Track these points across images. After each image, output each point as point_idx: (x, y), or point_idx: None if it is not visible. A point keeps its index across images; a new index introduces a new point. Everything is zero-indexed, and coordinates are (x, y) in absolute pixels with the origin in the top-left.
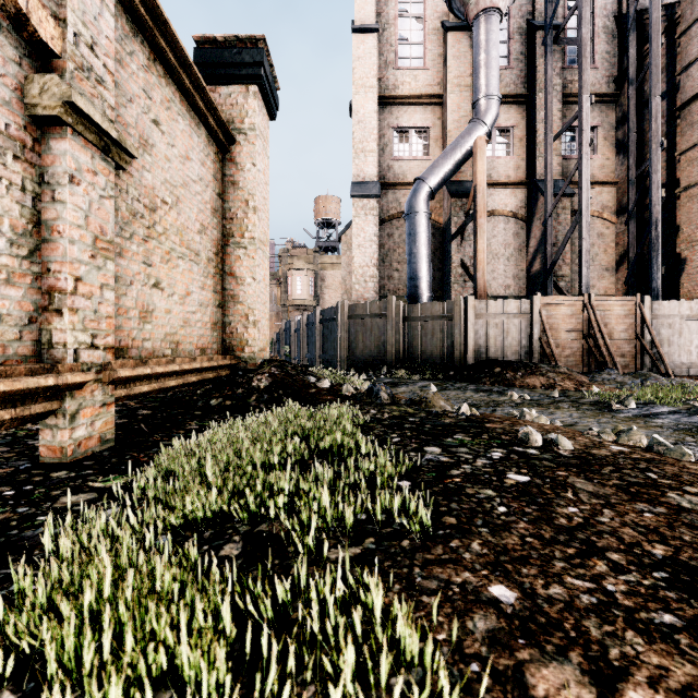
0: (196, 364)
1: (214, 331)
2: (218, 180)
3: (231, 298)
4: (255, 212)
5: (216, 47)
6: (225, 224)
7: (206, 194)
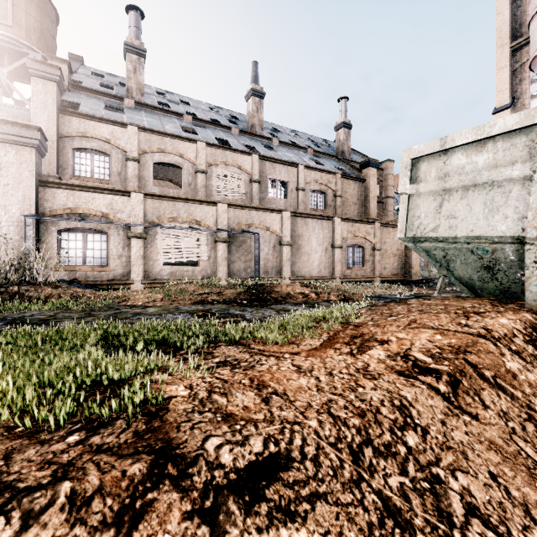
0: (393, 276)
1: (401, 269)
2: None
3: (406, 261)
4: None
5: None
6: (404, 245)
7: (398, 241)
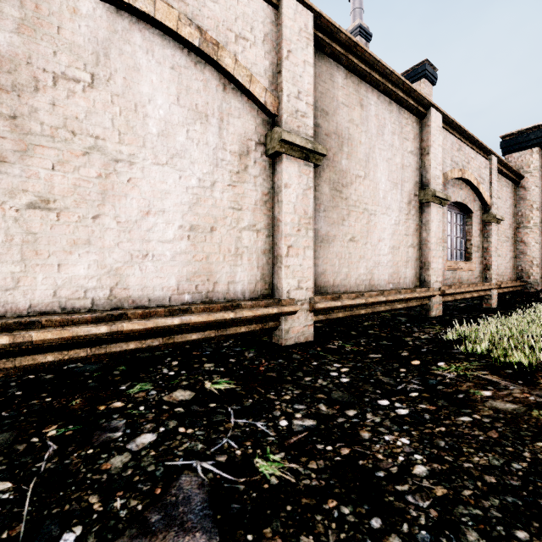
0: (514, 284)
1: (513, 269)
2: (514, 199)
3: (521, 253)
4: (537, 209)
5: (512, 137)
6: (517, 218)
7: (510, 210)
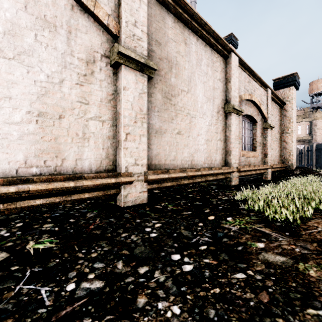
0: (280, 166)
1: (279, 157)
2: (280, 116)
3: (284, 148)
4: (293, 122)
5: (279, 80)
6: (282, 127)
7: (278, 122)
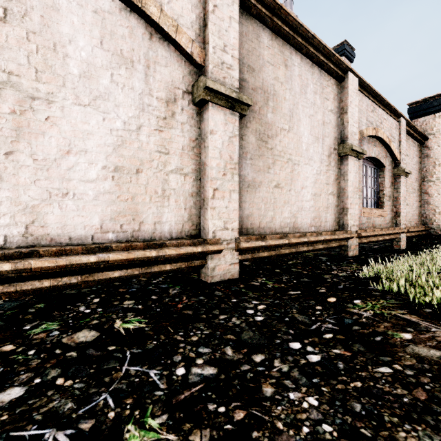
0: (420, 229)
1: (418, 216)
2: (420, 157)
3: (426, 202)
4: (439, 166)
5: (418, 105)
6: (422, 173)
7: (417, 166)
